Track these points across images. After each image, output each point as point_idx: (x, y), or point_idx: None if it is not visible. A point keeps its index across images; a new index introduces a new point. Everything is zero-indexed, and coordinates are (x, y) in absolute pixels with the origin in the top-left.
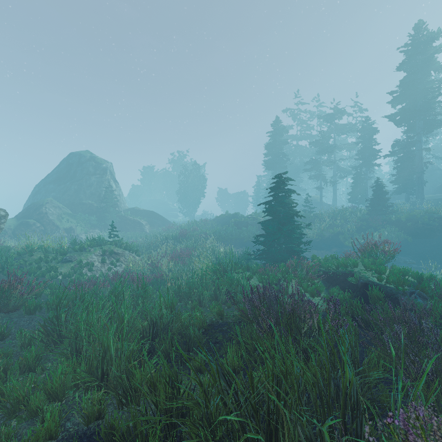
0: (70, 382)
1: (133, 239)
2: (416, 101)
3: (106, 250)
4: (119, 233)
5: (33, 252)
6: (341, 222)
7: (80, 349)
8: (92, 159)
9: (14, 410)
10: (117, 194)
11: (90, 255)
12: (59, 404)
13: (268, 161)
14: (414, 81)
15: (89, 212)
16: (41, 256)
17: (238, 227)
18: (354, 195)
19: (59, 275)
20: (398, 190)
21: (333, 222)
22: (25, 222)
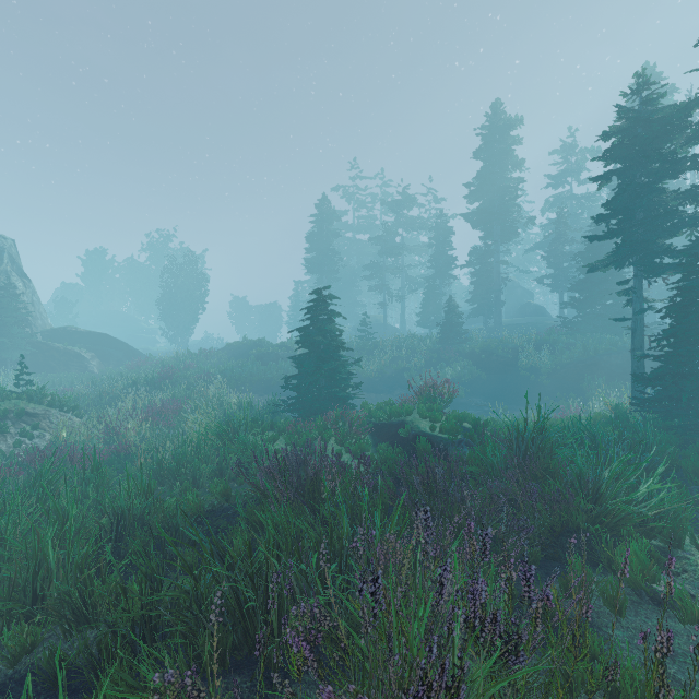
0: None
1: (65, 385)
2: (493, 201)
3: (9, 409)
4: (33, 376)
5: None
6: (408, 353)
7: None
8: None
9: None
10: (28, 301)
11: None
12: None
13: (312, 261)
14: (491, 175)
15: None
16: None
17: (263, 362)
18: (426, 316)
19: None
20: (476, 312)
21: (398, 353)
22: None
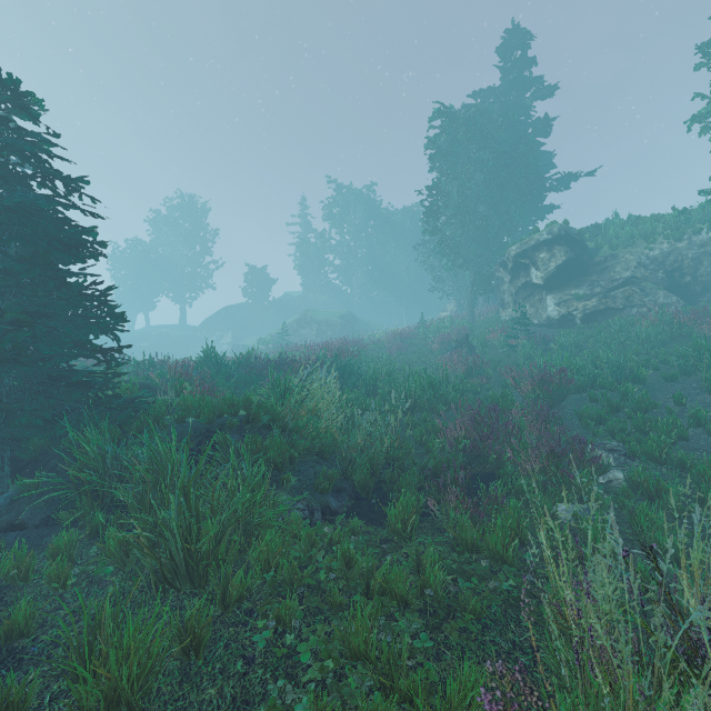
0: None
1: None
2: None
3: None
4: None
5: None
6: None
7: None
8: None
9: None
10: None
11: None
12: None
13: None
14: None
15: None
16: None
17: None
18: None
19: None
20: None
21: None
22: None
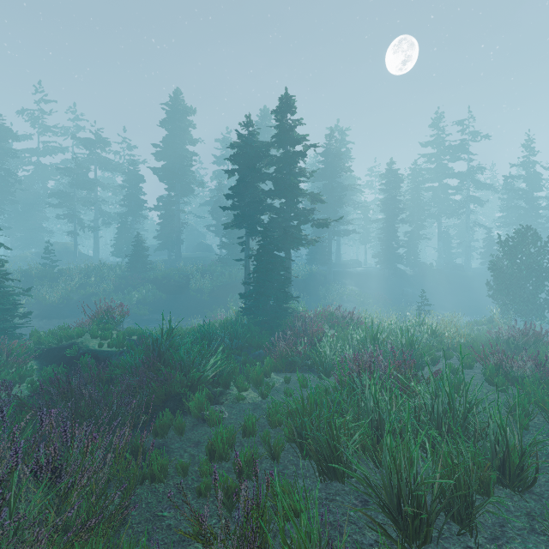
0: None
1: None
2: (175, 163)
3: None
4: None
5: None
6: (97, 280)
7: None
8: None
9: None
10: None
11: None
12: None
13: None
14: (173, 144)
15: None
16: None
17: None
18: (119, 247)
19: None
20: (162, 247)
21: (87, 280)
22: None
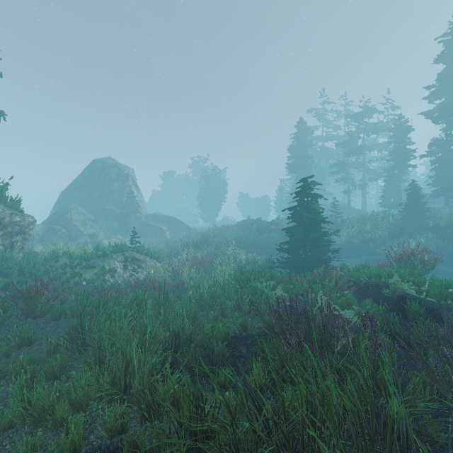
0: (93, 392)
1: (154, 245)
2: None
3: (128, 256)
4: (141, 239)
5: (59, 258)
6: (371, 228)
7: (103, 359)
8: (114, 165)
9: (40, 419)
10: (139, 200)
11: (113, 262)
12: (82, 416)
13: (292, 165)
14: None
15: (111, 218)
16: (66, 262)
17: (260, 233)
18: (386, 198)
19: (83, 280)
20: (436, 194)
21: (363, 228)
22: (51, 228)
